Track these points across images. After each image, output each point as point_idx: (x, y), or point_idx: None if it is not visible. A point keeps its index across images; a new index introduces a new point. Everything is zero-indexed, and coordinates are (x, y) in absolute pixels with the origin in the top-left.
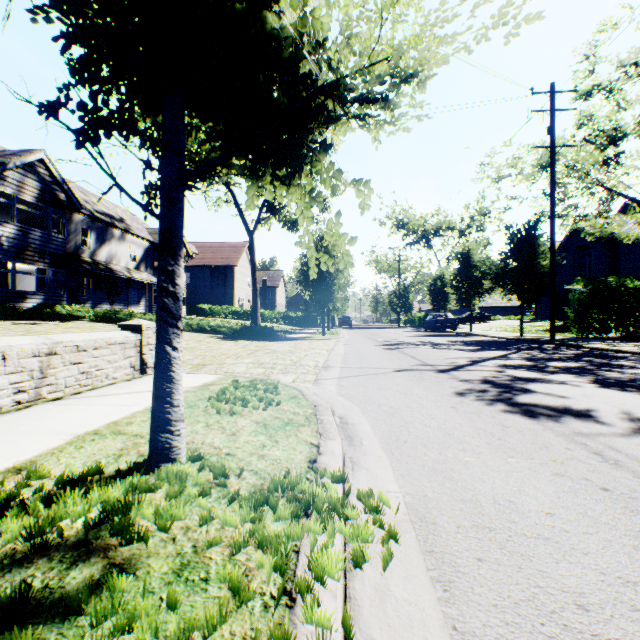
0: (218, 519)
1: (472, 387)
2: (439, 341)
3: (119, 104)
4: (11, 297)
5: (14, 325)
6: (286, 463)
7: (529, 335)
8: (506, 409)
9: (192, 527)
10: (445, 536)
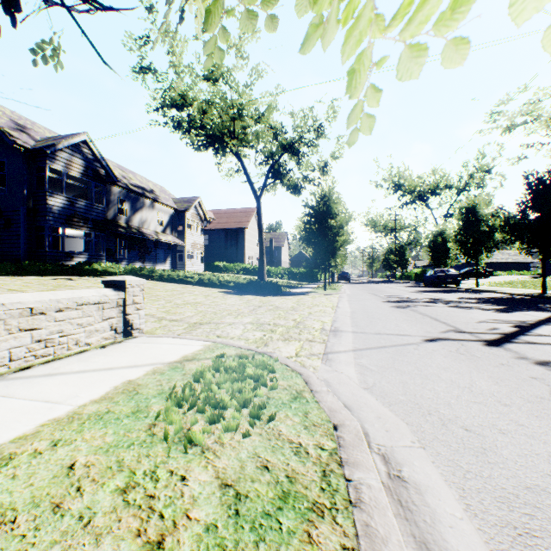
0: None
1: None
2: (450, 298)
3: None
4: (61, 256)
5: (52, 280)
6: None
7: (550, 292)
8: None
9: None
10: None
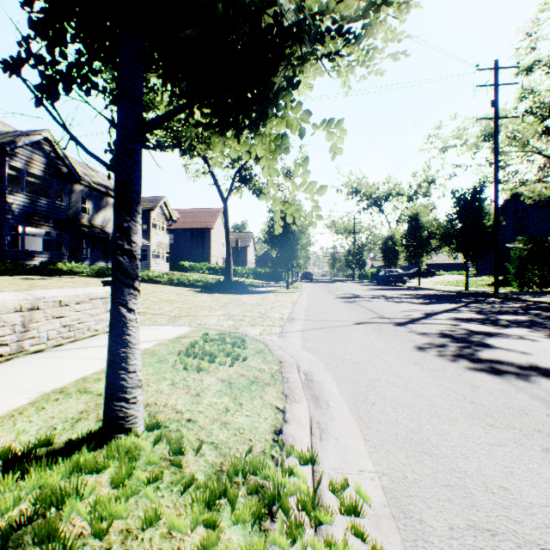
0: (166, 518)
1: (431, 341)
2: (392, 294)
3: (77, 55)
4: (21, 256)
5: (20, 280)
6: (249, 434)
7: (473, 289)
8: (471, 366)
9: (133, 531)
10: (438, 543)
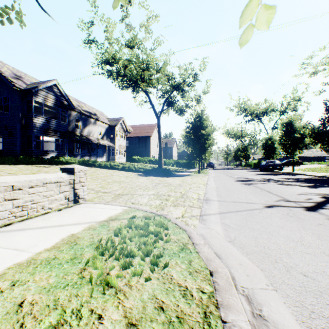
0: None
1: None
2: (277, 178)
3: None
4: (41, 153)
5: (35, 167)
6: None
7: None
8: None
9: None
10: None
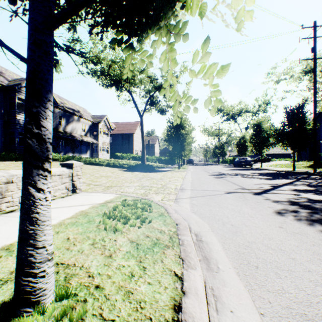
0: None
1: (285, 207)
2: (245, 173)
3: None
4: None
5: (21, 163)
6: (150, 310)
7: (298, 169)
8: None
9: None
10: None
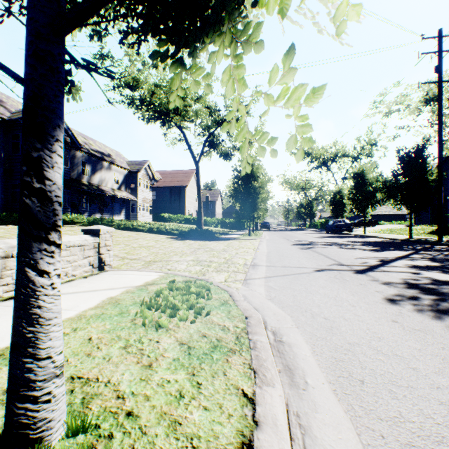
0: None
1: (400, 292)
2: (342, 241)
3: None
4: None
5: None
6: None
7: (416, 237)
8: None
9: None
10: None
